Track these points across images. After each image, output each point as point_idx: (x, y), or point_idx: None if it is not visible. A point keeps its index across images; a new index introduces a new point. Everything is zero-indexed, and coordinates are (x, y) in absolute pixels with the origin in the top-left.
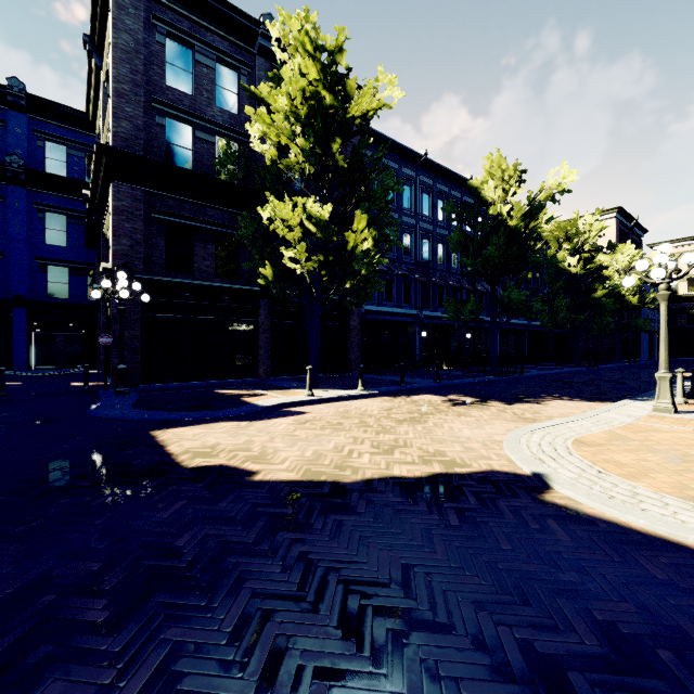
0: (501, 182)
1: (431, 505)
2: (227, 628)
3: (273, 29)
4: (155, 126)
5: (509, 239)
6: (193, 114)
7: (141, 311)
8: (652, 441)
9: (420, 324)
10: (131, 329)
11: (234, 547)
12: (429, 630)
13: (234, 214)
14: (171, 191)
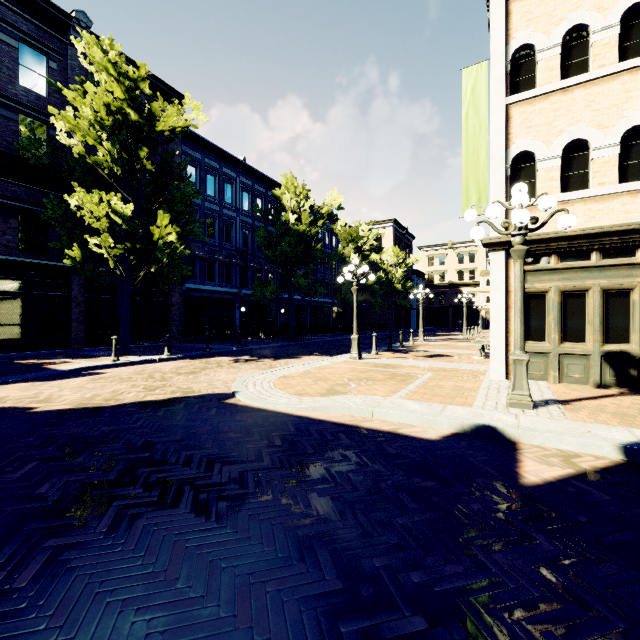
0: (295, 195)
1: (153, 410)
2: None
3: (79, 45)
4: None
5: (298, 239)
6: None
7: None
8: (321, 373)
9: (240, 301)
10: None
11: (4, 436)
12: (106, 444)
13: (42, 192)
14: None
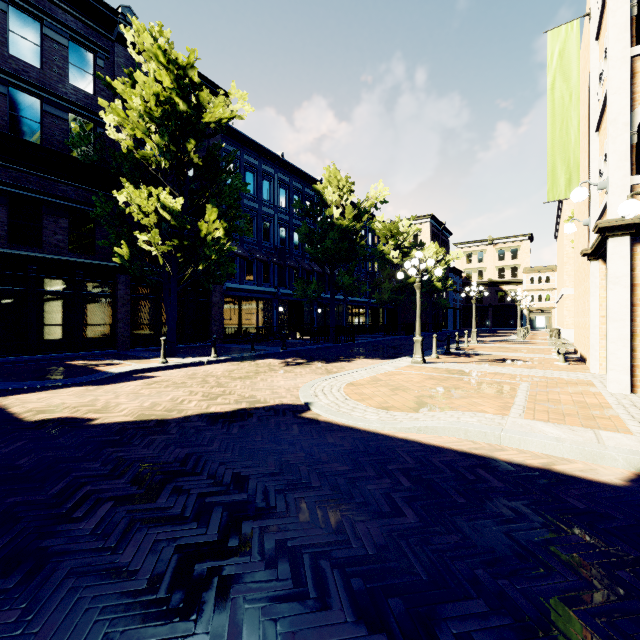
0: (337, 189)
1: (225, 425)
2: (53, 493)
3: (128, 34)
4: None
5: (342, 235)
6: (42, 88)
7: None
8: (392, 381)
9: (278, 301)
10: None
11: (66, 459)
12: (187, 476)
13: (90, 191)
14: (15, 162)
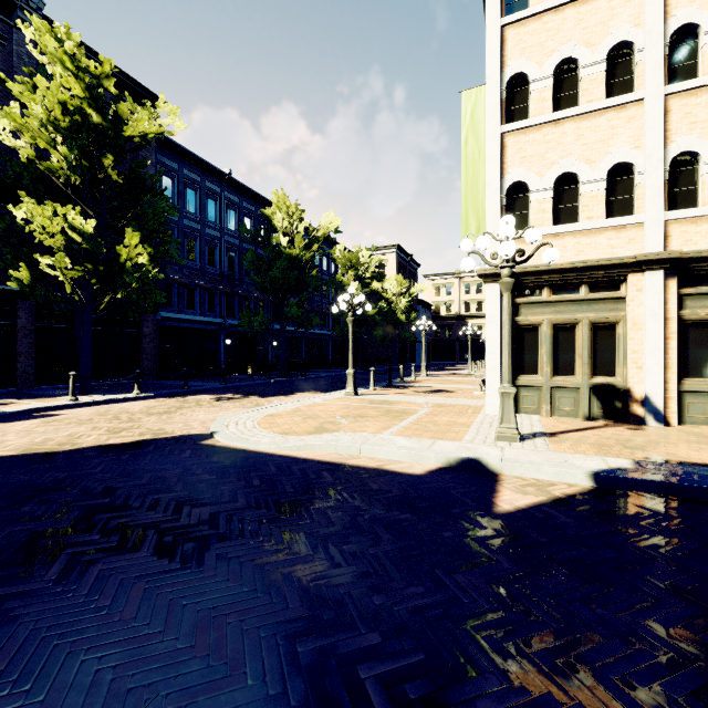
0: (287, 216)
1: (117, 454)
2: None
3: (27, 30)
4: None
5: (291, 264)
6: None
7: None
8: (312, 411)
9: (225, 332)
10: None
11: None
12: (58, 491)
13: None
14: None
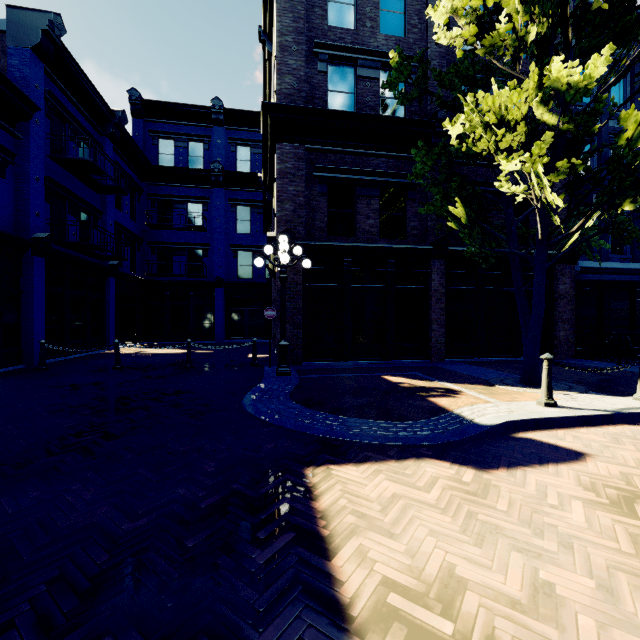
0: None
1: None
2: None
3: None
4: (317, 75)
5: None
6: (355, 49)
7: (303, 281)
8: None
9: None
10: (294, 301)
11: None
12: None
13: (401, 158)
14: (333, 144)
